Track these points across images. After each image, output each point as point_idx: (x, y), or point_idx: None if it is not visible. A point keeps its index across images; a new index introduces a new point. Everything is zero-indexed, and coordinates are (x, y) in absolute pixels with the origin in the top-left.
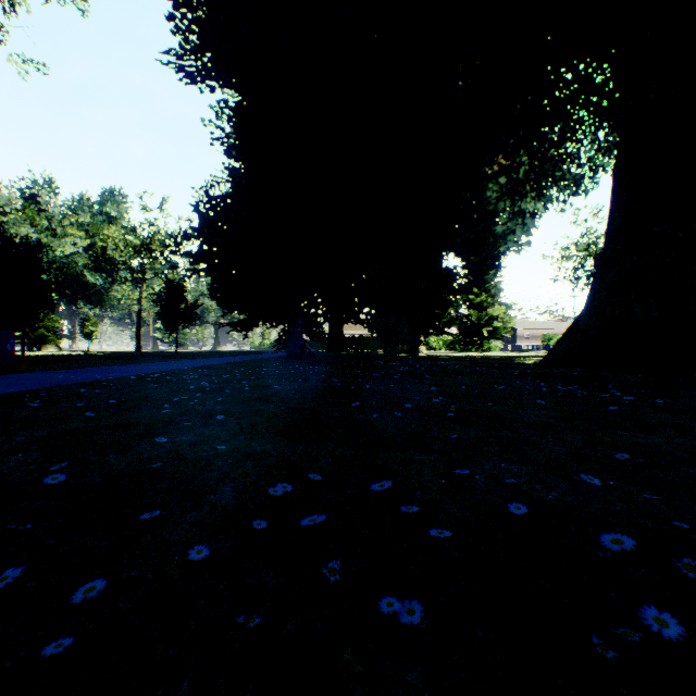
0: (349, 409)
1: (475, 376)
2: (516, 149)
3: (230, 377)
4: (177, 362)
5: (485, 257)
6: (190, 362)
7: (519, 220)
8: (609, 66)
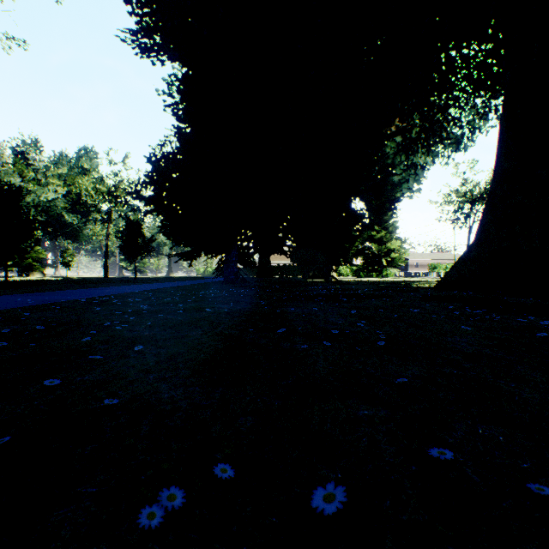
0: (275, 335)
1: (387, 299)
2: (410, 113)
3: (170, 300)
4: (132, 286)
5: (384, 201)
6: (143, 286)
7: (412, 171)
8: (490, 41)
